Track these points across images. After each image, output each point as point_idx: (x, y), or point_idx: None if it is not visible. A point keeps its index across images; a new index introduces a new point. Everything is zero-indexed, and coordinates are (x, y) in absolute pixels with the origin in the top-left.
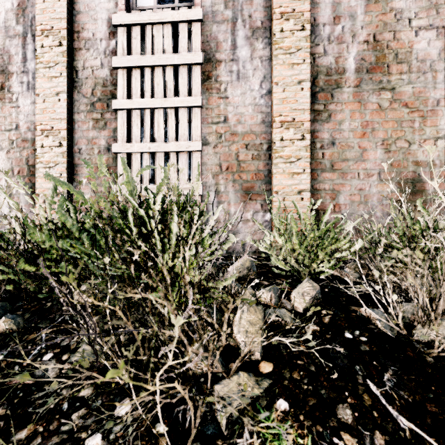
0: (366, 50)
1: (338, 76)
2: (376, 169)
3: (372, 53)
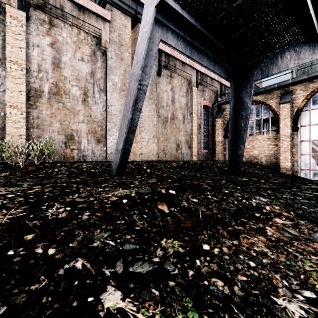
0: (53, 86)
1: (41, 93)
2: (57, 130)
3: (55, 88)
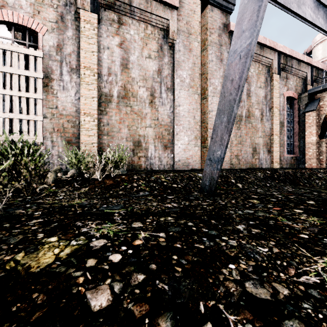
0: (121, 89)
1: (110, 98)
2: (125, 136)
3: (123, 91)
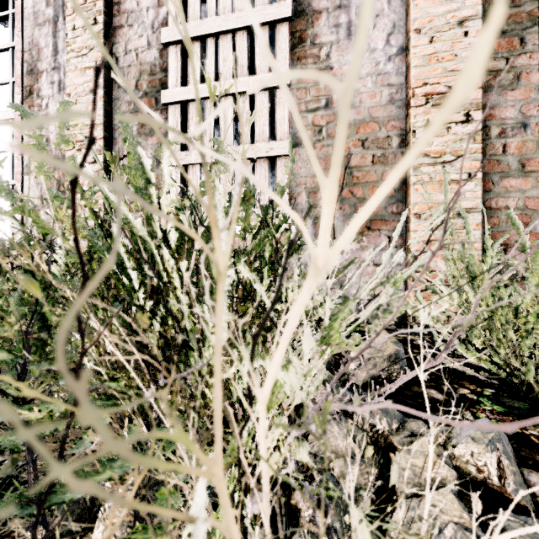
0: None
1: (536, 5)
2: None
3: None
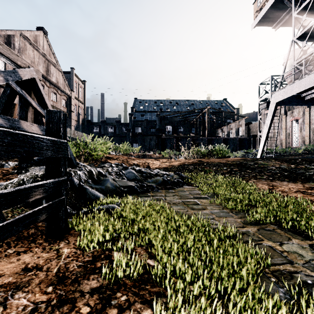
0: None
1: None
2: None
3: None
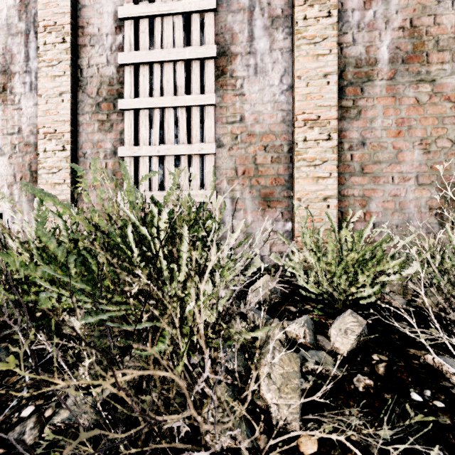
0: (402, 37)
1: (369, 68)
2: (413, 172)
3: (408, 41)
